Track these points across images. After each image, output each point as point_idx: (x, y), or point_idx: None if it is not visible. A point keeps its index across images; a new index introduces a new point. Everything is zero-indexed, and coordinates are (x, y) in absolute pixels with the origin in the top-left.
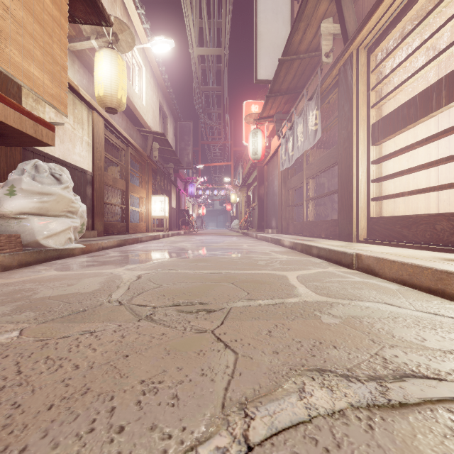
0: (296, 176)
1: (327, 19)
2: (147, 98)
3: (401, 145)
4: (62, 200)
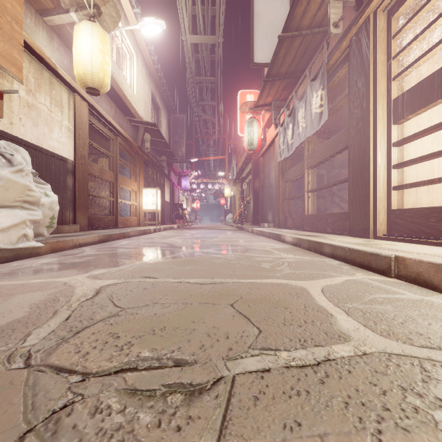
0: (295, 166)
1: None
2: (139, 88)
3: (424, 125)
4: (13, 186)
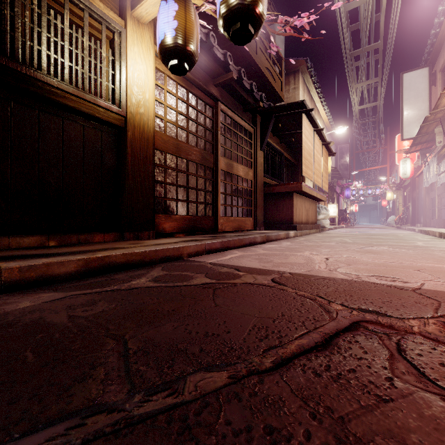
0: (434, 191)
1: (439, 126)
2: None
3: None
4: (328, 215)
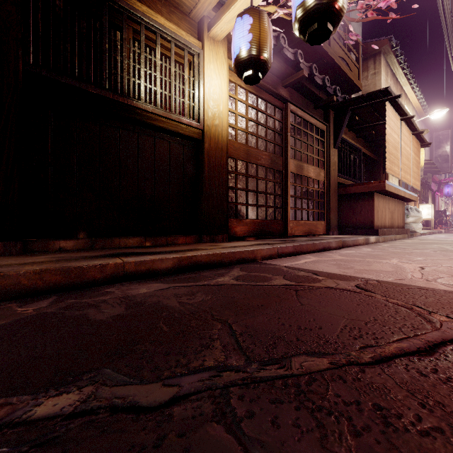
0: None
1: None
2: None
3: None
4: (420, 218)
